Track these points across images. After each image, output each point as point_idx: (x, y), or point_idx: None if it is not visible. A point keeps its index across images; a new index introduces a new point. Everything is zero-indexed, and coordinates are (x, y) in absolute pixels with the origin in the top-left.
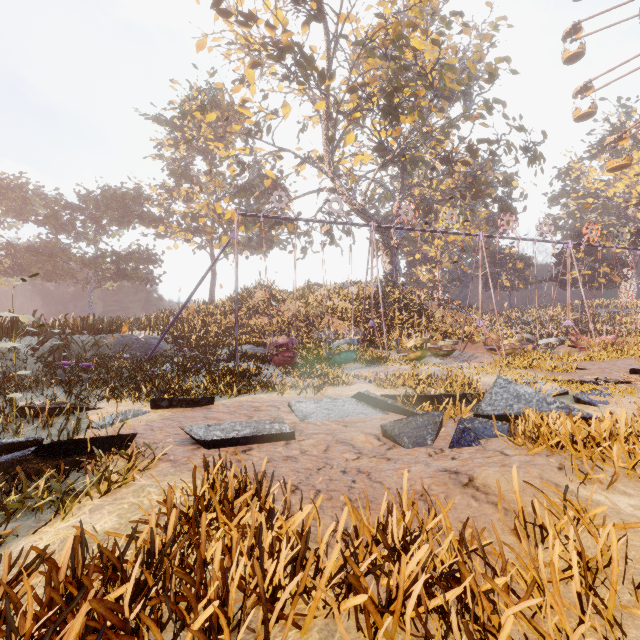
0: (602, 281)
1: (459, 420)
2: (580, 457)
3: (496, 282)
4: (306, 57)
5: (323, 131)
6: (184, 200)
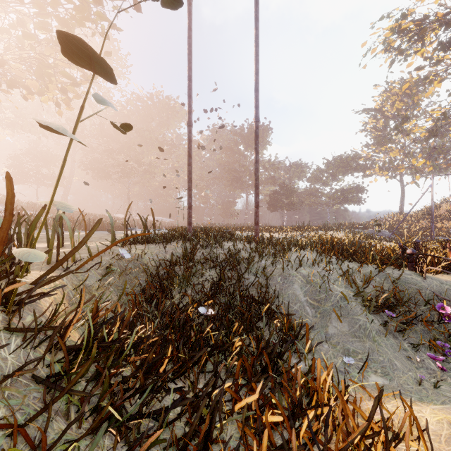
0: None
1: None
2: None
3: None
4: None
5: None
6: (382, 153)
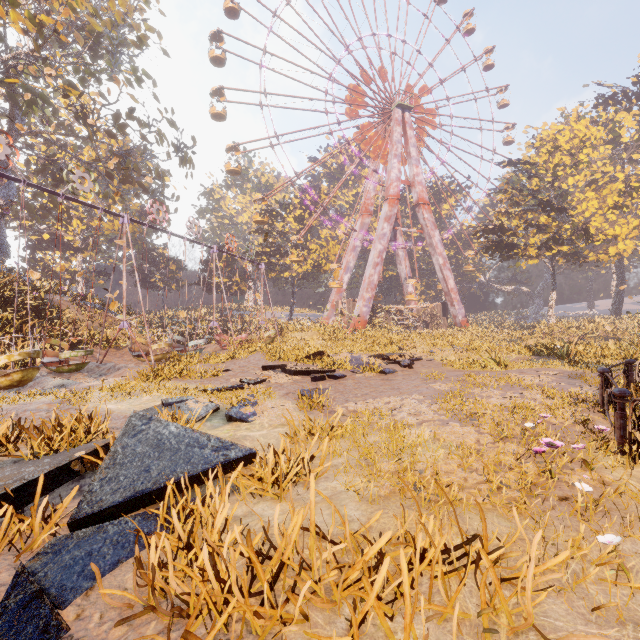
0: (236, 289)
1: (11, 582)
2: (270, 633)
3: (150, 281)
4: None
5: None
6: None
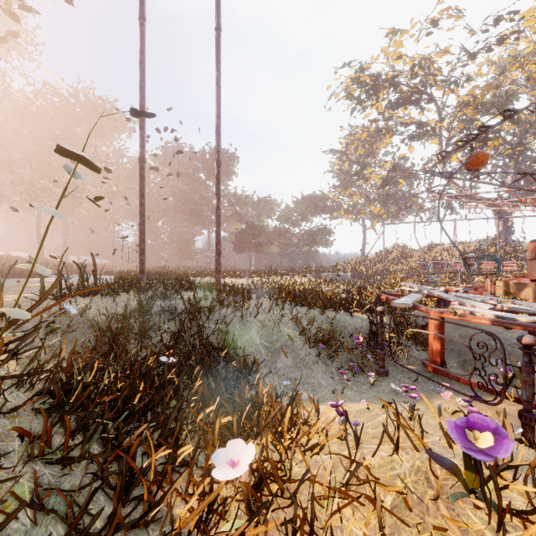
0: None
1: None
2: None
3: None
4: (422, 124)
5: (438, 150)
6: (347, 196)
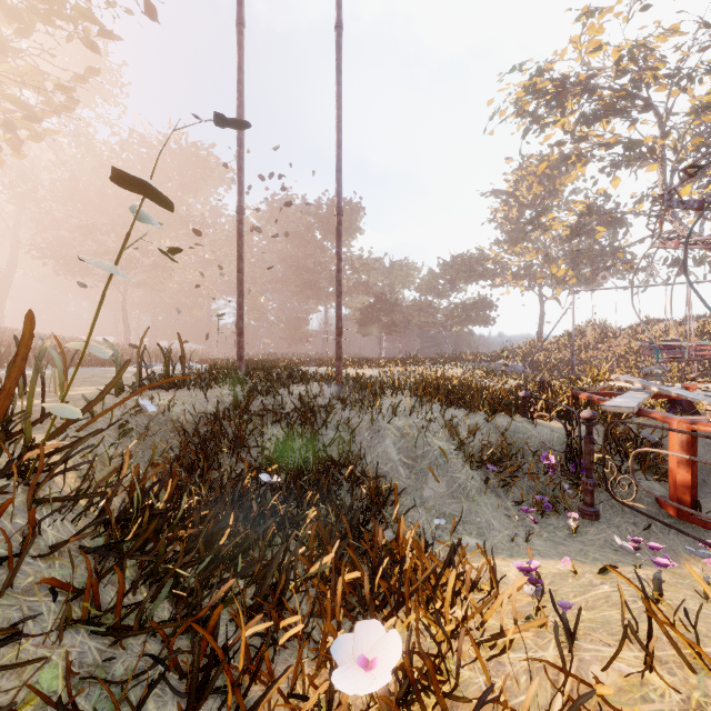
0: None
1: None
2: None
3: None
4: (633, 143)
5: (659, 180)
6: (516, 254)
